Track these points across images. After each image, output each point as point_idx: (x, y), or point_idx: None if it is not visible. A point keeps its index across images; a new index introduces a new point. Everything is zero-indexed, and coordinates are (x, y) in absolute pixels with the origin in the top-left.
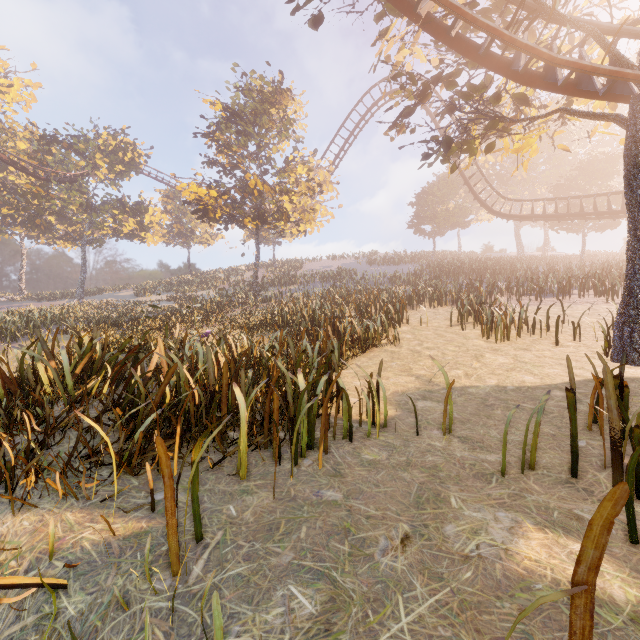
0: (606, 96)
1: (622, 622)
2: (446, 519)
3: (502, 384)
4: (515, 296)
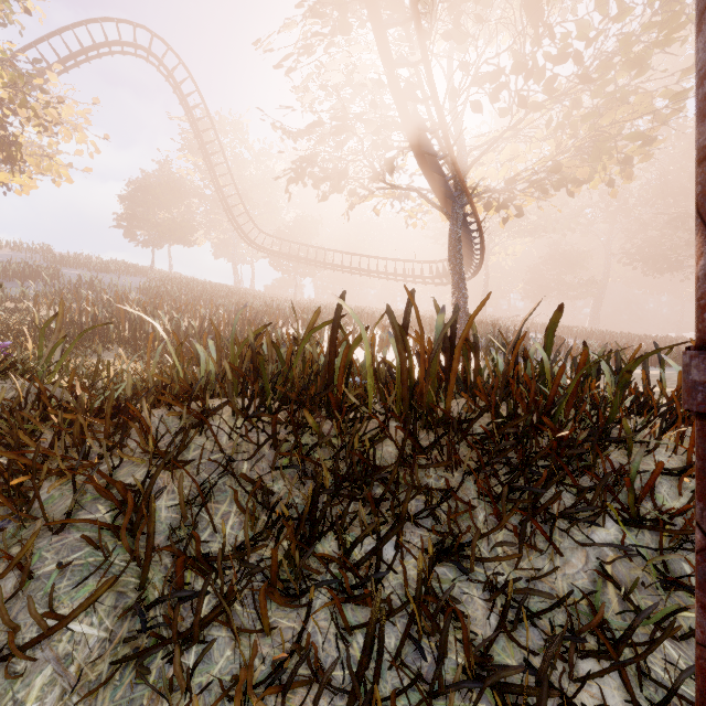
0: (441, 195)
1: None
2: None
3: None
4: None
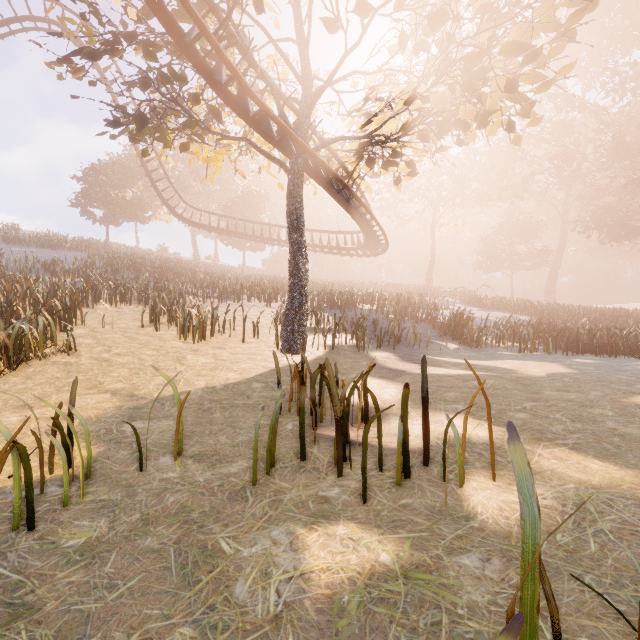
0: (277, 144)
1: (404, 585)
2: (230, 578)
3: (211, 384)
4: (200, 298)
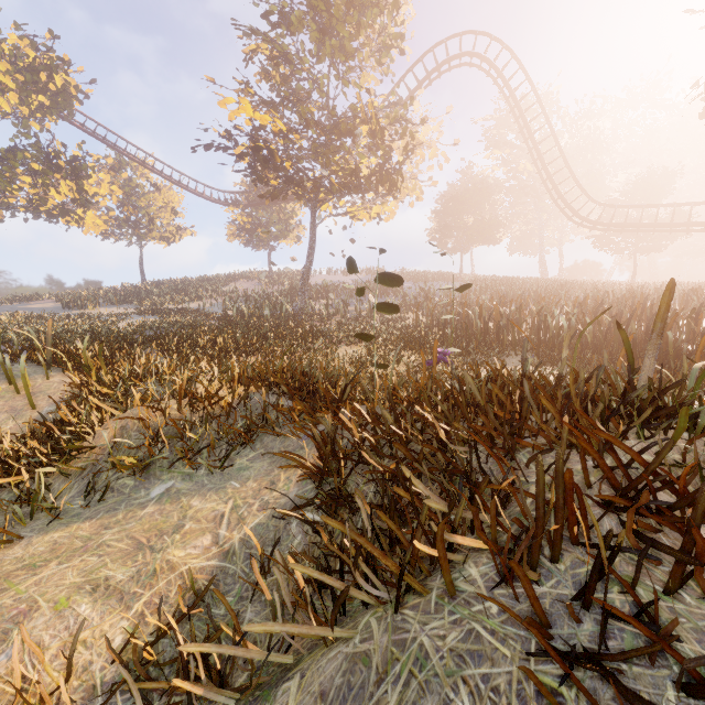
0: None
1: None
2: None
3: None
4: None
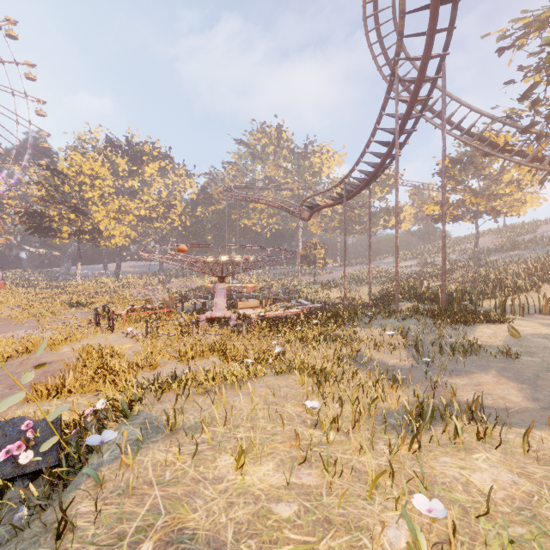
0: None
1: None
2: None
3: None
4: None
